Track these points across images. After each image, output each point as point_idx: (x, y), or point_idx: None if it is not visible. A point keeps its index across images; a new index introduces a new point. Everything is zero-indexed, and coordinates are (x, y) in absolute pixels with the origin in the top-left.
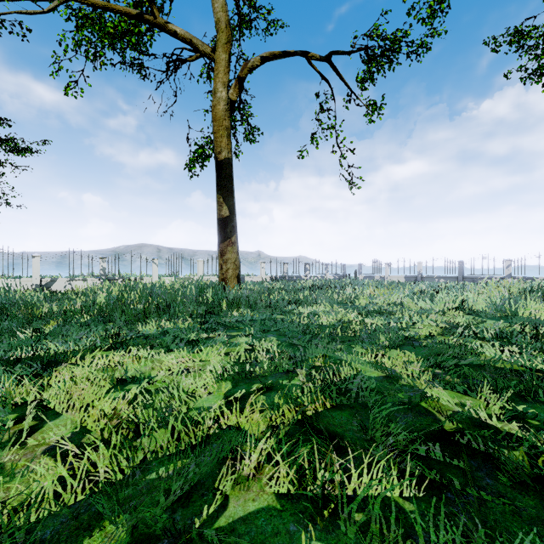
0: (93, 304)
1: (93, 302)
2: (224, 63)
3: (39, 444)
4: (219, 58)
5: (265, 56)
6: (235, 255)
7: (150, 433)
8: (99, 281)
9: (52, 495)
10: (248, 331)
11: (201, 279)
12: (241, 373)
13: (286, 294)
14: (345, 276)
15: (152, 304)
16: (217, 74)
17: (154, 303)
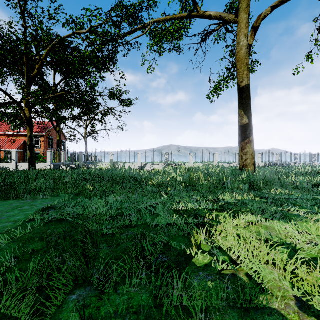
0: (175, 178)
1: (172, 177)
2: (245, 21)
3: (282, 296)
4: (242, 19)
5: (274, 5)
6: (252, 149)
7: None
8: (164, 165)
9: None
10: (317, 210)
11: (217, 165)
12: None
13: (299, 178)
14: None
15: (211, 181)
16: (240, 30)
17: (219, 181)
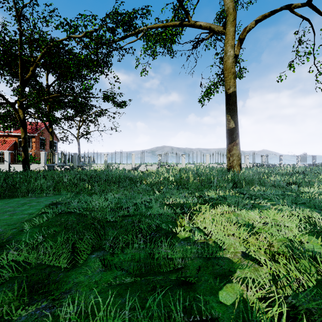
0: (167, 178)
1: (165, 177)
2: (232, 33)
3: (234, 251)
4: (229, 31)
5: (258, 19)
6: (238, 151)
7: (296, 261)
8: (158, 166)
9: (286, 284)
10: (281, 202)
11: (208, 165)
12: (319, 232)
13: (279, 177)
14: (315, 165)
15: (199, 180)
16: (227, 41)
17: (206, 180)
